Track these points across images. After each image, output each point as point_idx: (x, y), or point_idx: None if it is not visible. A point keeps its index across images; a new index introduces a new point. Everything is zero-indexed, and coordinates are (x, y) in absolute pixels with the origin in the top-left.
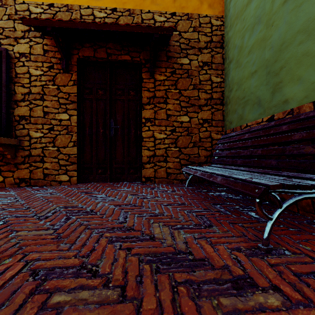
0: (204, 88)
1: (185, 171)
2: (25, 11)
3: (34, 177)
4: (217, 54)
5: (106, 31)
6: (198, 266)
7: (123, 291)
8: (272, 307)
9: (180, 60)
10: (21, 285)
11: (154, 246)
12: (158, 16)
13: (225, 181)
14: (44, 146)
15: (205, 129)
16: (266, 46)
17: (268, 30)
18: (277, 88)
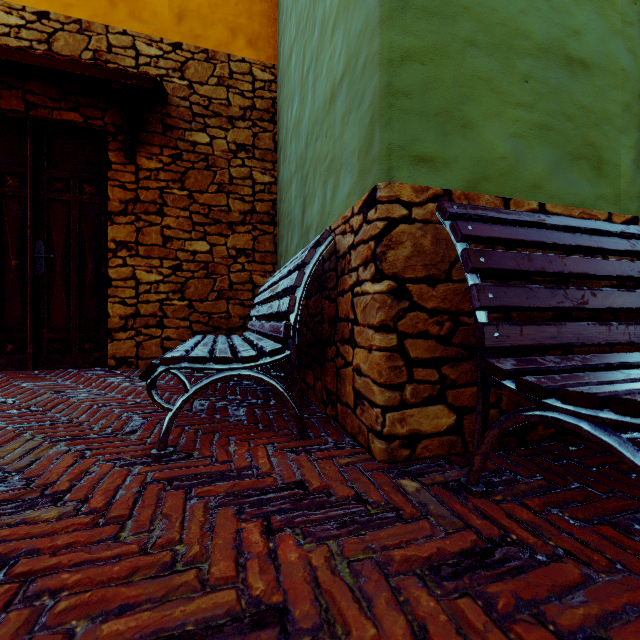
0: (240, 193)
1: None
2: None
3: None
4: (264, 132)
5: (2, 59)
6: (2, 488)
7: None
8: (36, 521)
9: (191, 135)
10: None
11: None
12: (145, 45)
13: None
14: None
15: (242, 267)
16: (300, 134)
17: (301, 109)
18: (305, 206)
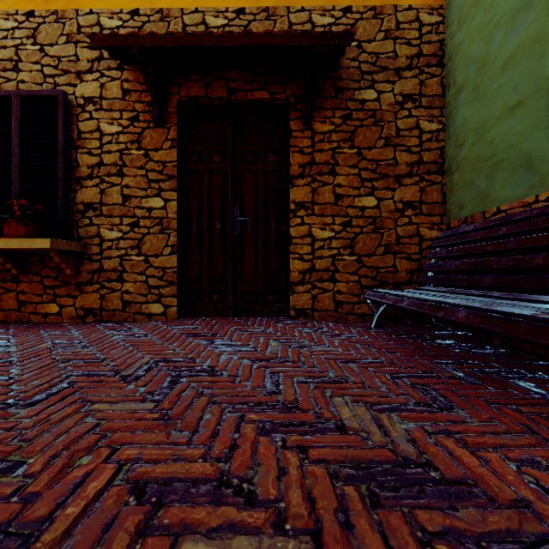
0: (407, 144)
1: (372, 298)
2: (94, 26)
3: (108, 307)
4: (431, 78)
5: (230, 47)
6: (458, 497)
7: (318, 544)
8: None
9: (360, 93)
10: (118, 512)
11: (350, 446)
12: (319, 17)
13: (479, 319)
14: (123, 255)
15: (409, 220)
16: (546, 51)
17: None
18: None
